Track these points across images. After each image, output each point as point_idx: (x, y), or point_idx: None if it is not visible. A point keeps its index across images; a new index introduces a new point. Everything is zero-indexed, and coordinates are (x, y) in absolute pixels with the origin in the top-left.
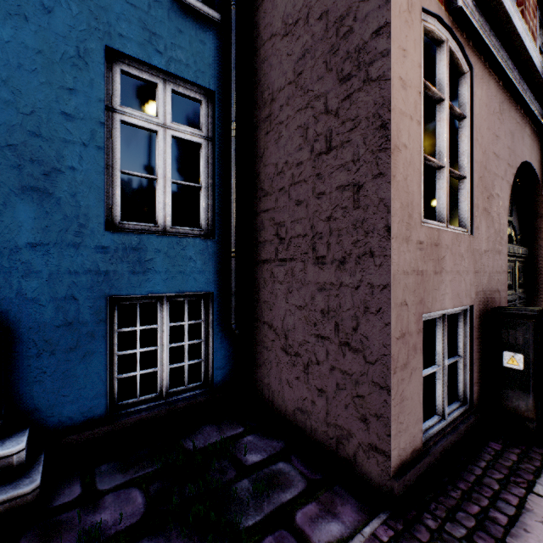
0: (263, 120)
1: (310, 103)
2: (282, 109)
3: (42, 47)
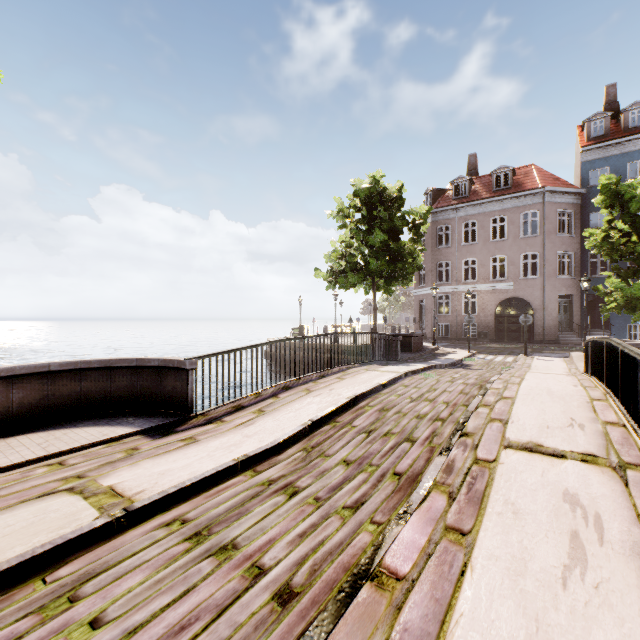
0: None
1: None
2: None
3: None
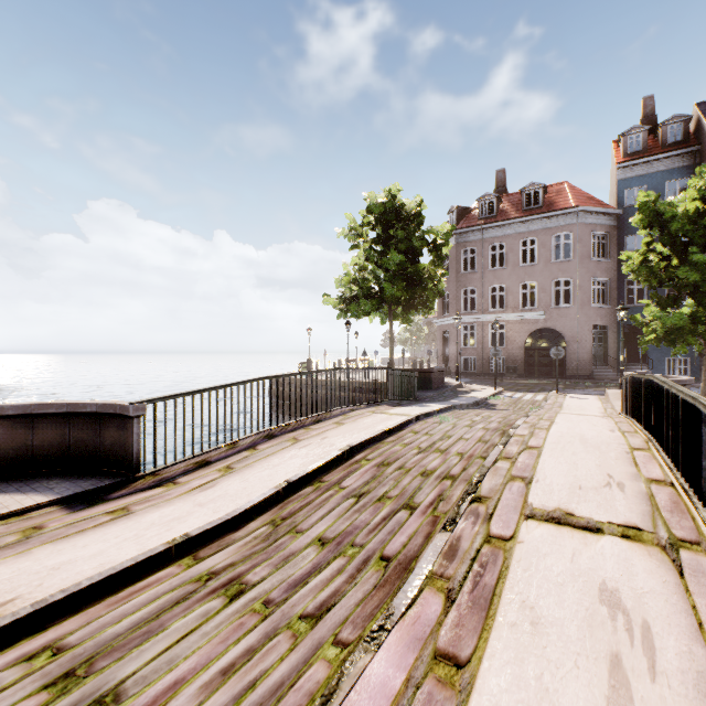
0: None
1: None
2: None
3: None
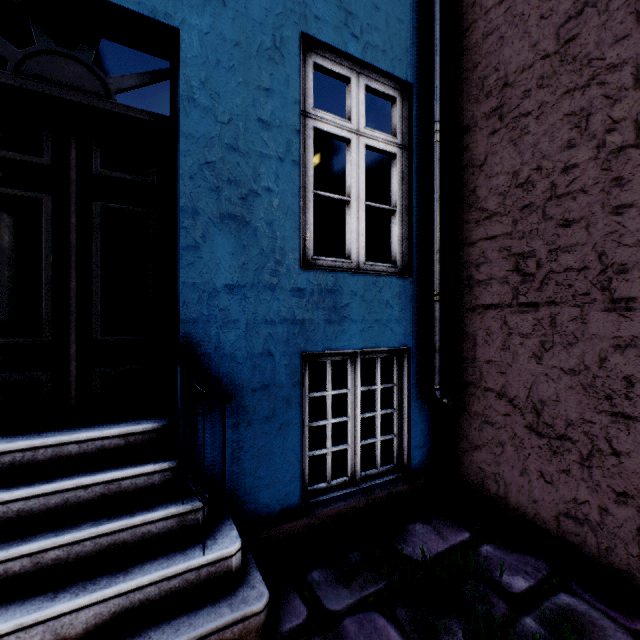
0: (484, 115)
1: (595, 79)
2: (527, 96)
3: (239, 37)
